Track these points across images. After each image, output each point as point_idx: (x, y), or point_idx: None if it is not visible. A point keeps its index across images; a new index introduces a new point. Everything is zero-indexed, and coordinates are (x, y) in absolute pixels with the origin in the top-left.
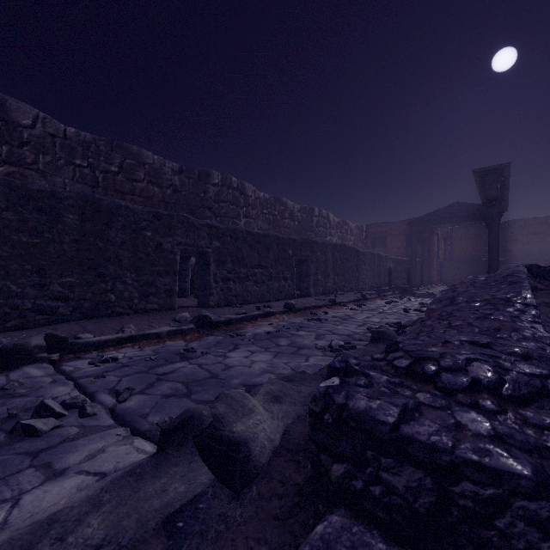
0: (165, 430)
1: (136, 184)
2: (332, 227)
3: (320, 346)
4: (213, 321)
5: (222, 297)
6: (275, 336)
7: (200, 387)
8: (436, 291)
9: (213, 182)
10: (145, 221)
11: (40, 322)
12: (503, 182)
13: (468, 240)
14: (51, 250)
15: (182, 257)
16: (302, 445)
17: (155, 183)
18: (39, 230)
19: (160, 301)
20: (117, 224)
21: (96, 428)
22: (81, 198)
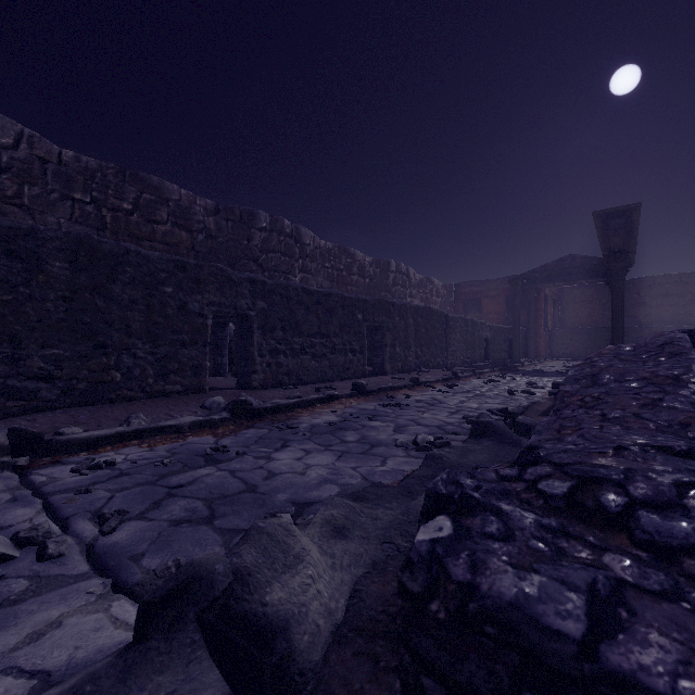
0: (147, 604)
1: (156, 226)
2: (413, 286)
3: (401, 443)
4: (255, 408)
5: (269, 376)
6: (339, 428)
7: (229, 506)
8: (546, 368)
9: (259, 226)
10: (164, 272)
11: (13, 411)
12: (630, 229)
13: (584, 303)
14: (29, 310)
15: (217, 323)
16: (381, 622)
17: (182, 226)
18: (10, 283)
19: (184, 380)
20: (124, 276)
21: (58, 580)
22: (72, 240)
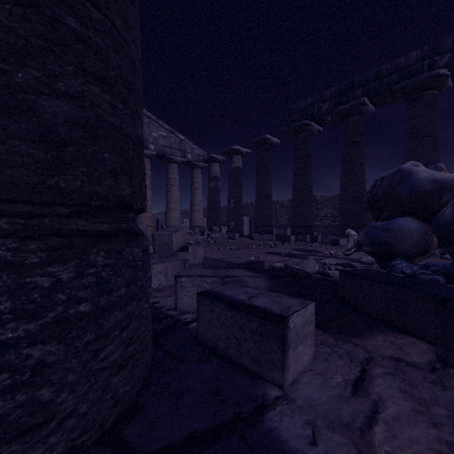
0: None
1: None
2: None
3: None
4: None
5: None
6: None
7: None
8: None
9: None
10: None
11: None
12: None
13: None
14: None
15: None
16: None
17: None
18: None
19: None
20: None
21: None
22: None
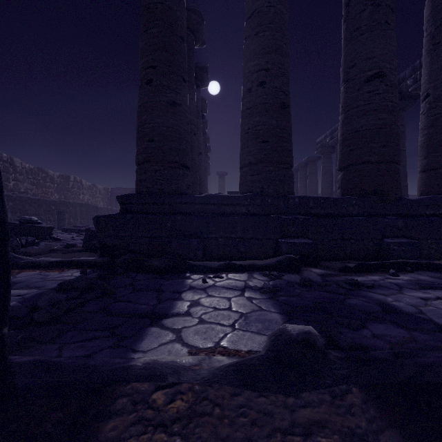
0: None
1: None
2: (84, 188)
3: None
4: None
5: None
6: None
7: None
8: None
9: None
10: None
11: None
12: None
13: None
14: None
15: None
16: None
17: None
18: None
19: None
20: None
21: None
22: None
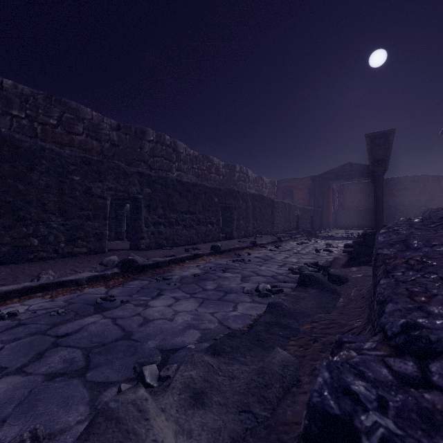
0: None
1: (75, 137)
2: (250, 181)
3: (247, 290)
4: (140, 265)
5: (153, 240)
6: (202, 279)
7: (104, 355)
8: (334, 234)
9: (148, 139)
10: (73, 165)
11: None
12: (387, 146)
13: (356, 193)
14: None
15: (118, 204)
16: None
17: (93, 137)
18: None
19: (89, 244)
20: (40, 167)
21: None
22: None
